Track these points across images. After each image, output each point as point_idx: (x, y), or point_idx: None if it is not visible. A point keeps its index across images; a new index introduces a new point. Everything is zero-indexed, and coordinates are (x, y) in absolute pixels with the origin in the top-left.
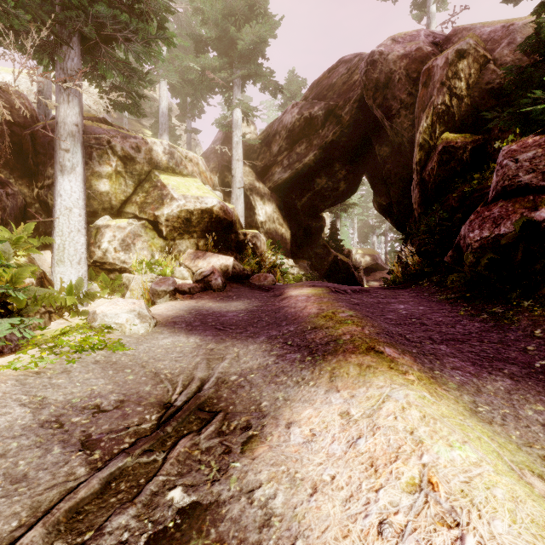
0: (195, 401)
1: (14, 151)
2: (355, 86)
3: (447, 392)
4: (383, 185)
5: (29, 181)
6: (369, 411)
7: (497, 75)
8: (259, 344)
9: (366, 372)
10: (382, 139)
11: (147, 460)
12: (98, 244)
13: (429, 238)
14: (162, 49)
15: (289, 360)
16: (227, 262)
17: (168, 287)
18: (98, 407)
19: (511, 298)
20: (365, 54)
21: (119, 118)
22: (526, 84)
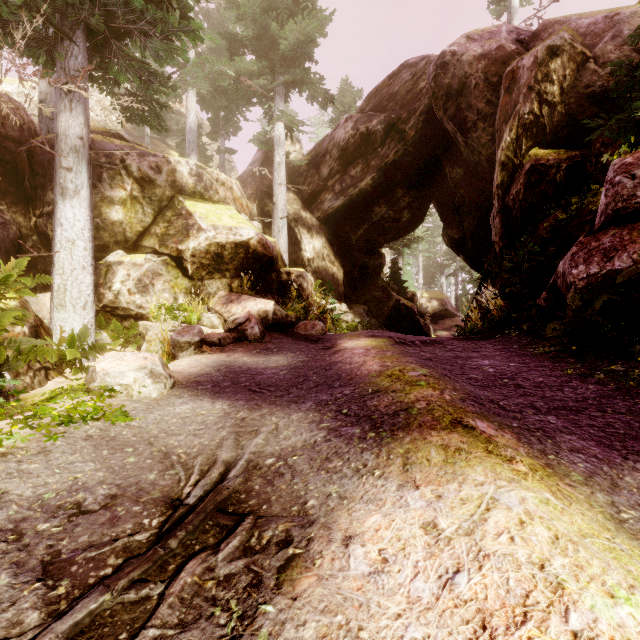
0: (214, 498)
1: (7, 171)
2: (422, 95)
3: (573, 490)
4: (455, 214)
5: (25, 208)
6: (467, 524)
7: (599, 76)
8: (304, 412)
9: (455, 459)
10: (454, 158)
11: (136, 597)
12: (108, 285)
13: (517, 277)
14: (186, 45)
15: (344, 436)
16: (267, 307)
17: (192, 337)
18: (79, 506)
19: (633, 352)
20: (434, 56)
21: (140, 137)
22: (639, 84)
